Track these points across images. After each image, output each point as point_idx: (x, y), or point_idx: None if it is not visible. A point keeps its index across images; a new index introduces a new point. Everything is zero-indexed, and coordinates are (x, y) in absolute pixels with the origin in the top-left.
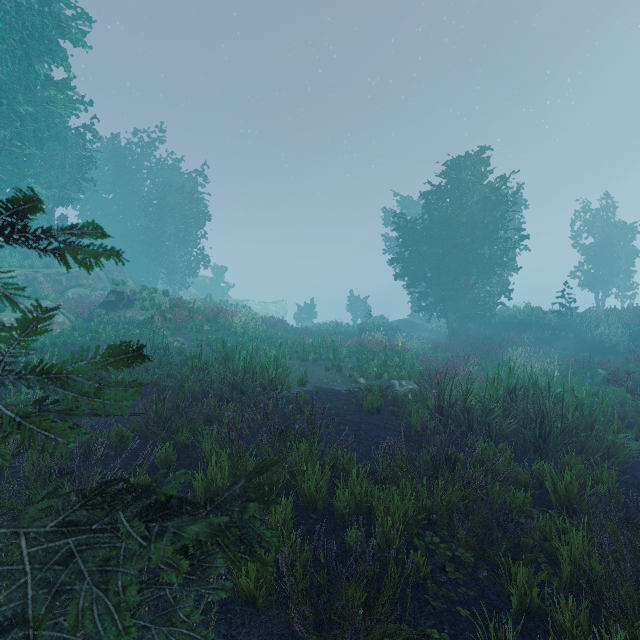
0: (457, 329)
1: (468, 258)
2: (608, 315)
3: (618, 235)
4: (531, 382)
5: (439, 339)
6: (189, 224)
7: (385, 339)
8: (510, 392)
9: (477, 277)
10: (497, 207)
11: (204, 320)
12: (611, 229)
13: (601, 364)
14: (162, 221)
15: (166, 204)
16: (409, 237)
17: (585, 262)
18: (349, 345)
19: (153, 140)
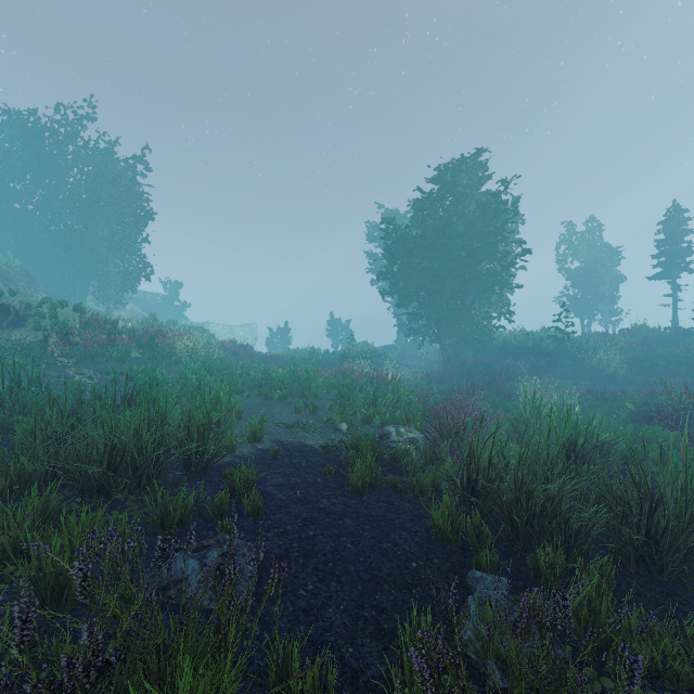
0: (453, 356)
1: (466, 273)
2: (604, 340)
3: (602, 260)
4: (570, 425)
5: (431, 367)
6: (128, 225)
7: (370, 368)
8: (566, 448)
9: (475, 296)
10: (497, 216)
11: (135, 345)
12: (596, 253)
13: (617, 395)
14: (91, 220)
15: (97, 199)
16: (399, 247)
17: (572, 286)
18: (328, 376)
19: (80, 117)
